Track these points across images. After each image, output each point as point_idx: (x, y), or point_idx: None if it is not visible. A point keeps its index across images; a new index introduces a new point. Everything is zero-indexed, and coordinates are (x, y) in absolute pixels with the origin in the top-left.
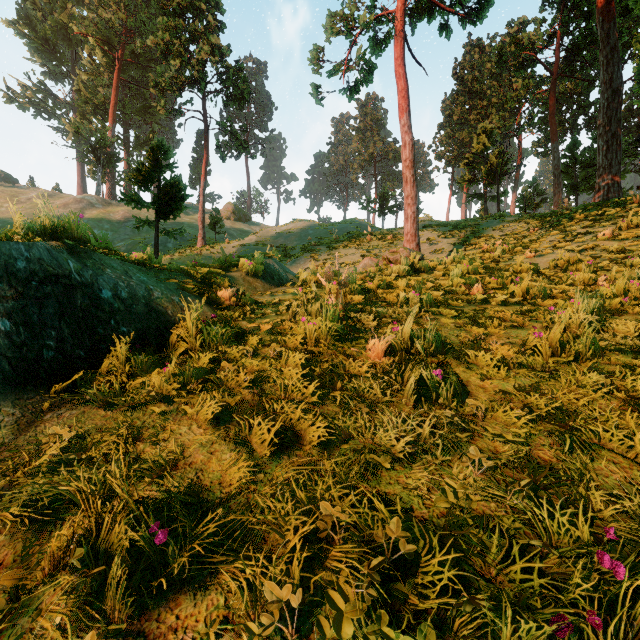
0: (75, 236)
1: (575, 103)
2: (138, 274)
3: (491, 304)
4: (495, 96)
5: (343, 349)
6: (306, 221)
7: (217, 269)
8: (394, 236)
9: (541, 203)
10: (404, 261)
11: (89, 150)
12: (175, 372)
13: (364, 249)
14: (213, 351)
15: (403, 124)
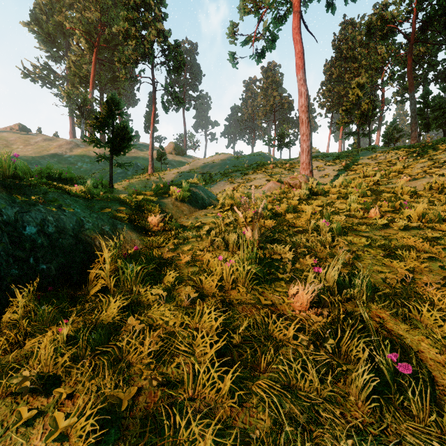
0: (7, 174)
1: (426, 63)
2: (73, 206)
3: (391, 228)
4: (364, 60)
5: (262, 293)
6: (225, 154)
7: (151, 196)
8: (290, 164)
9: (400, 138)
10: (304, 186)
11: (76, 108)
12: (82, 322)
13: (268, 175)
14: (126, 294)
15: (299, 78)
